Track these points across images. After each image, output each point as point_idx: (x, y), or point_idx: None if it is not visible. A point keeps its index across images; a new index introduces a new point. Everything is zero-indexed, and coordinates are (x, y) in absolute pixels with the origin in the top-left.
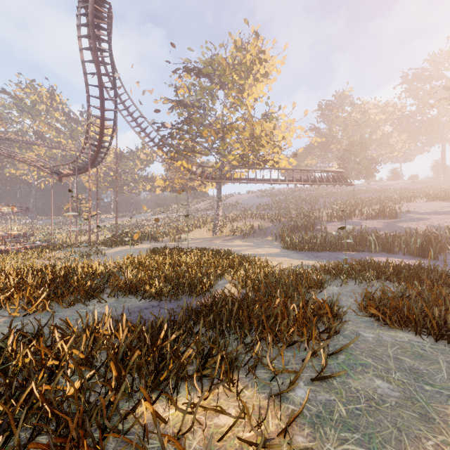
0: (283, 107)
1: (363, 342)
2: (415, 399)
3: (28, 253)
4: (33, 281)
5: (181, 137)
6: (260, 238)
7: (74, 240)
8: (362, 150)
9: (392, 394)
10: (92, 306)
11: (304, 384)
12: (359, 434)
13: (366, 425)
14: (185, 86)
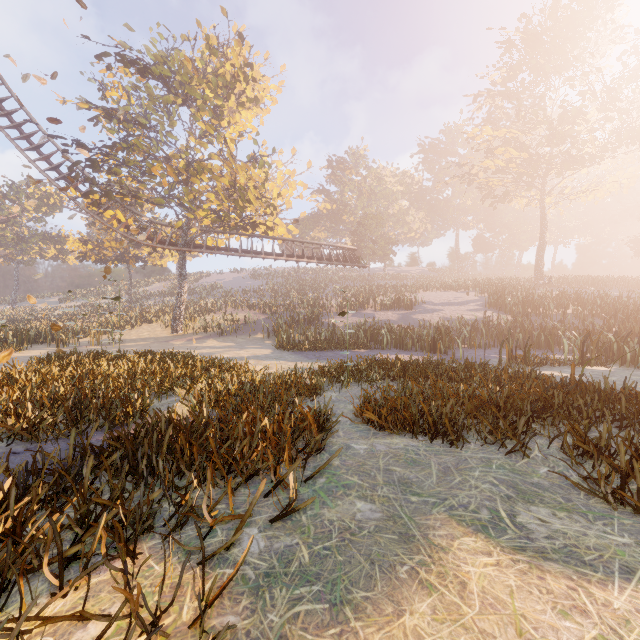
0: (280, 151)
1: (352, 457)
2: (399, 516)
3: None
4: None
5: (113, 170)
6: (246, 336)
7: None
8: (378, 226)
9: (374, 516)
10: None
11: (258, 531)
12: (320, 584)
13: (333, 567)
14: (121, 87)
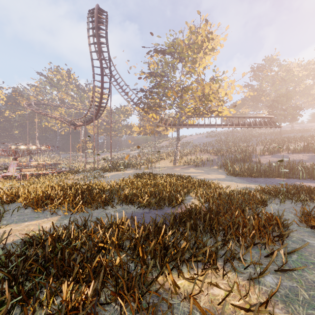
0: (226, 71)
1: (309, 247)
2: None
3: (59, 175)
4: (71, 193)
5: (152, 97)
6: (208, 167)
7: (83, 167)
8: (288, 100)
9: None
10: (108, 210)
11: (269, 273)
12: None
13: None
14: (155, 62)
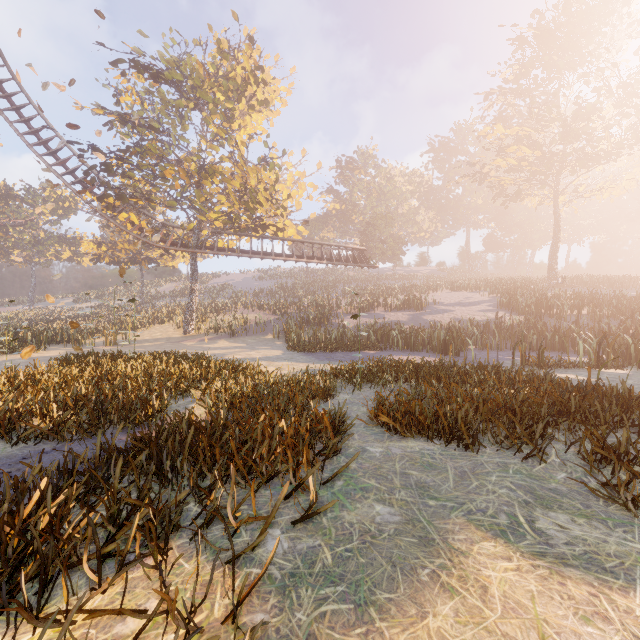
0: (290, 153)
1: (368, 460)
2: (418, 519)
3: None
4: None
5: (127, 173)
6: (257, 337)
7: None
8: (387, 226)
9: (393, 519)
10: None
11: (281, 532)
12: (344, 585)
13: (356, 569)
14: (135, 93)
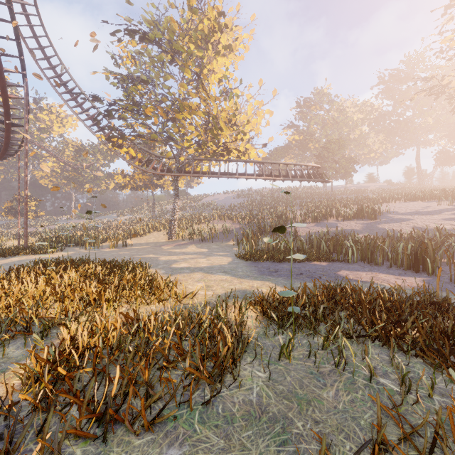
0: (249, 85)
1: None
2: None
3: None
4: None
5: (121, 116)
6: (220, 243)
7: None
8: (340, 148)
9: None
10: None
11: None
12: None
13: None
14: (130, 55)
